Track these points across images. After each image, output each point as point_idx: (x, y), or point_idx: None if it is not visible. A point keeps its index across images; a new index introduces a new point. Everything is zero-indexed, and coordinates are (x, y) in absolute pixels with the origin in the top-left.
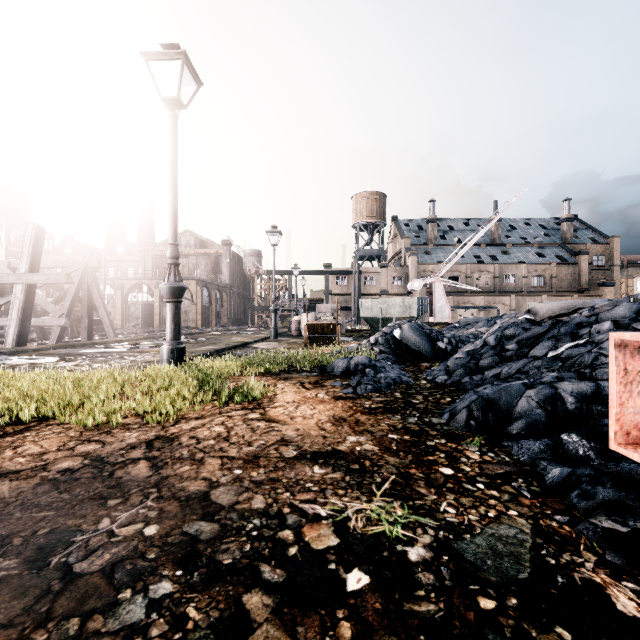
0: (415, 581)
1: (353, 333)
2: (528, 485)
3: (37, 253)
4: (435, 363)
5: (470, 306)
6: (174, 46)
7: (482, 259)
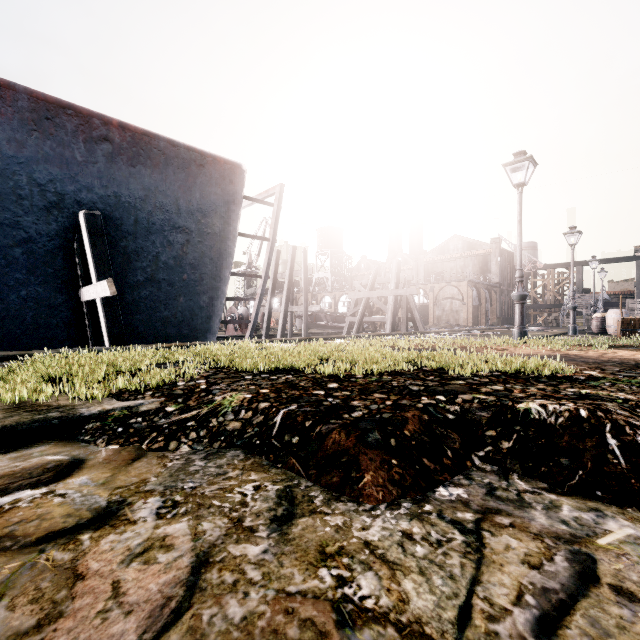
0: None
1: None
2: None
3: (398, 277)
4: None
5: None
6: (521, 152)
7: None
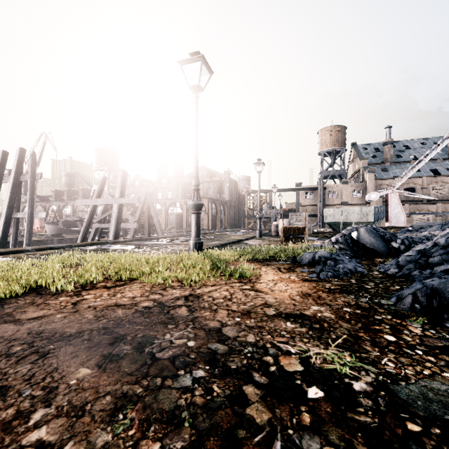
0: (357, 402)
1: (318, 234)
2: None
3: (123, 186)
4: (388, 259)
5: (426, 212)
6: (196, 53)
7: (439, 172)
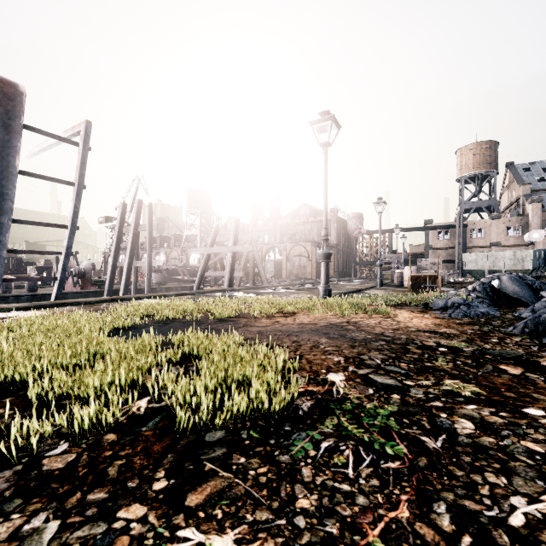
0: (463, 352)
1: (455, 284)
2: (539, 348)
3: (236, 234)
4: None
5: None
6: (326, 112)
7: None
